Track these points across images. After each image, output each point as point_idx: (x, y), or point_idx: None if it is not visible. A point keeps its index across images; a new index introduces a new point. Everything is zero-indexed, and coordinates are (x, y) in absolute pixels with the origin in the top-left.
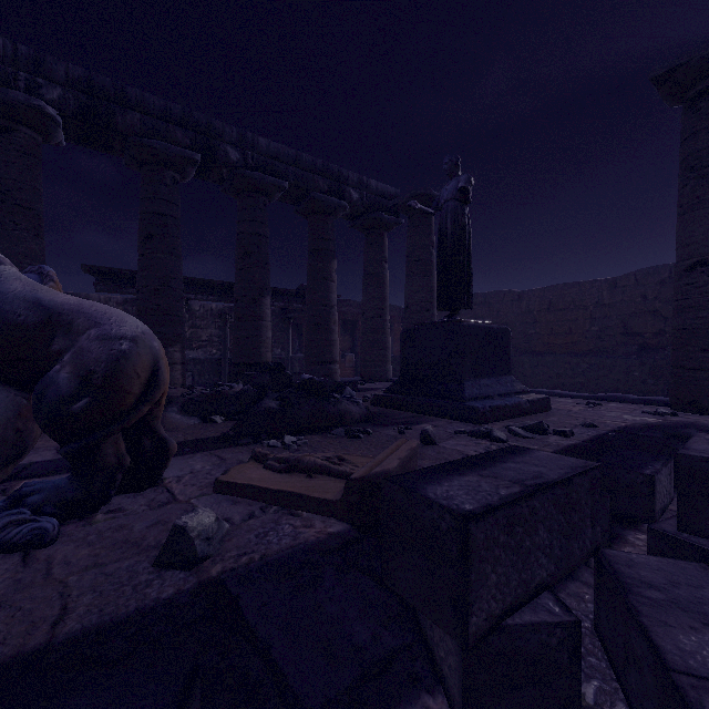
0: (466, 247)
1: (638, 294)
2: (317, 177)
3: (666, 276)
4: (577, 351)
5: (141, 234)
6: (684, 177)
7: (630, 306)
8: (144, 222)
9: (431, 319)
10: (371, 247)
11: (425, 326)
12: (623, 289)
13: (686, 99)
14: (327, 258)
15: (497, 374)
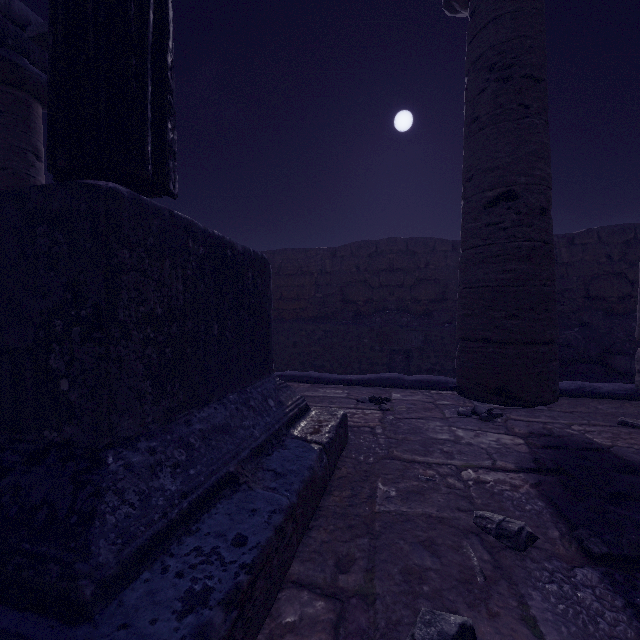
0: None
1: (353, 264)
2: None
3: (373, 250)
4: (305, 317)
5: None
6: (481, 79)
7: (347, 275)
8: None
9: None
10: None
11: None
12: (341, 259)
13: None
14: None
15: (245, 380)
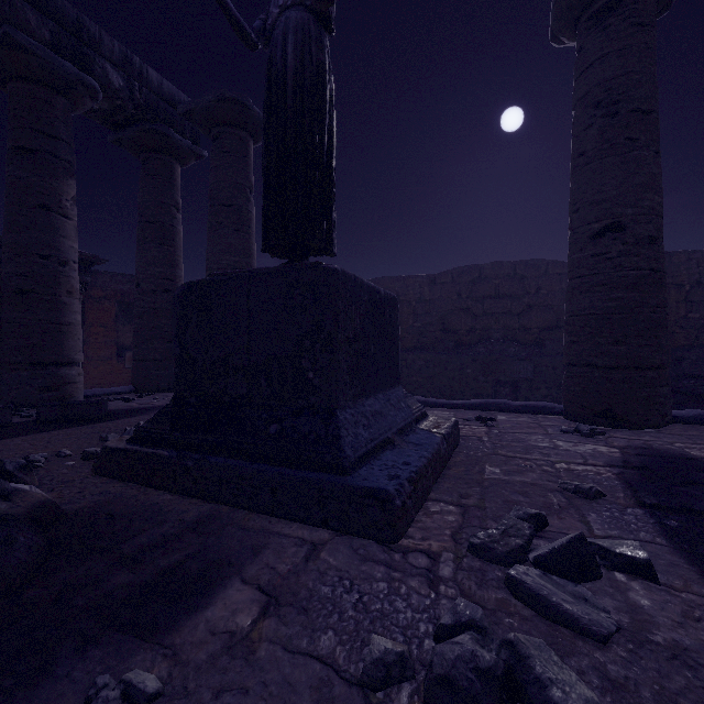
0: (327, 118)
1: (454, 291)
2: (21, 3)
3: (476, 276)
4: (402, 347)
5: None
6: (587, 115)
7: (448, 303)
8: None
9: None
10: (152, 180)
11: (237, 274)
12: (441, 286)
13: (587, 15)
14: (51, 170)
15: (385, 386)
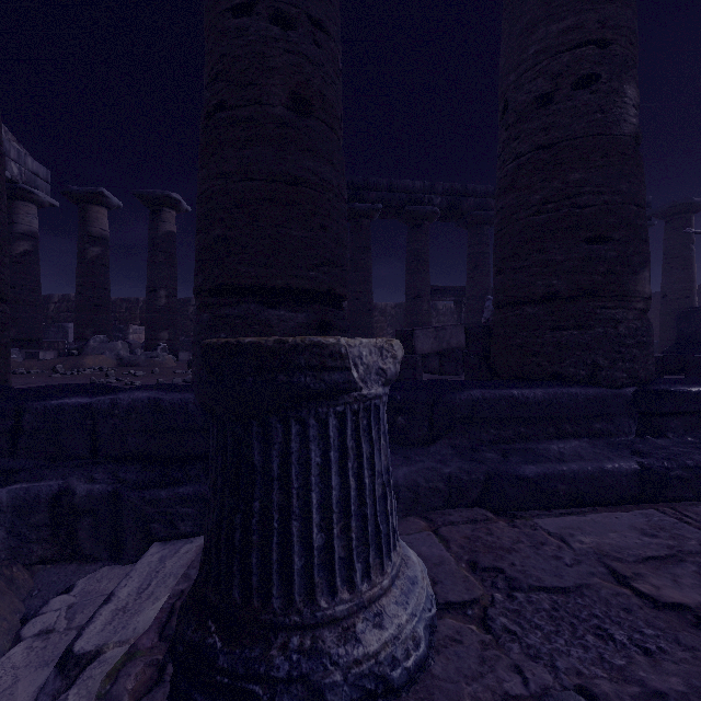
0: None
1: None
2: None
3: None
4: None
5: (470, 266)
6: None
7: None
8: (473, 259)
9: (691, 304)
10: None
11: (699, 309)
12: None
13: None
14: None
15: None
